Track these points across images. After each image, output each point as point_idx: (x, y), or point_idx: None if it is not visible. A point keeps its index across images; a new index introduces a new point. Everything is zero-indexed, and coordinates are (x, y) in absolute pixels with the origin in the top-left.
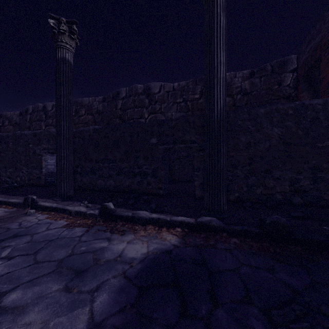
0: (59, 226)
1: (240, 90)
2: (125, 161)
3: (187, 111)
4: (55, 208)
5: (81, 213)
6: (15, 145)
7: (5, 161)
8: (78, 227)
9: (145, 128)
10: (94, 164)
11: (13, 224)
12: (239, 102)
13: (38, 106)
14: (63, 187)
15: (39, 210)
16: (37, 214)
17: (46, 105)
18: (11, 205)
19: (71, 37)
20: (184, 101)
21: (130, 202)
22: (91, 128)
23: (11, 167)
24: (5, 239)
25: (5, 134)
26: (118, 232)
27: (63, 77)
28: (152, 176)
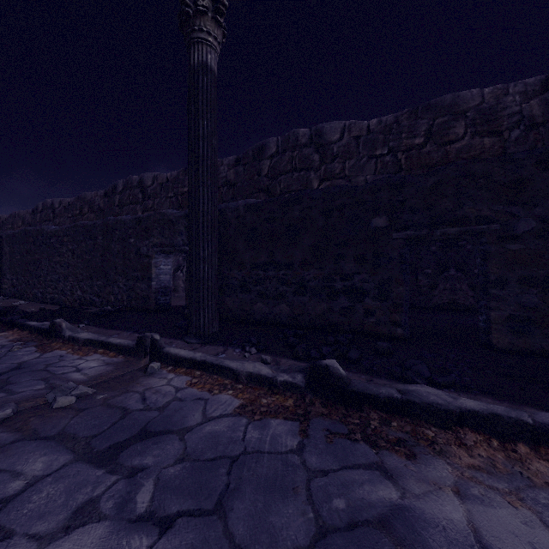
0: (227, 412)
1: (520, 119)
2: (312, 265)
3: (398, 172)
4: (202, 363)
5: (264, 378)
6: (107, 241)
7: (91, 268)
8: (274, 419)
9: (358, 196)
10: (247, 273)
11: (130, 398)
12: (515, 145)
13: (131, 179)
14: (202, 317)
15: (168, 364)
16: (166, 373)
17: (143, 178)
18: (113, 350)
19: (217, 22)
20: (390, 152)
21: (353, 356)
22: (241, 204)
23: (99, 278)
24: (128, 443)
25: (91, 223)
26: (387, 444)
27: (202, 101)
28: (377, 297)
